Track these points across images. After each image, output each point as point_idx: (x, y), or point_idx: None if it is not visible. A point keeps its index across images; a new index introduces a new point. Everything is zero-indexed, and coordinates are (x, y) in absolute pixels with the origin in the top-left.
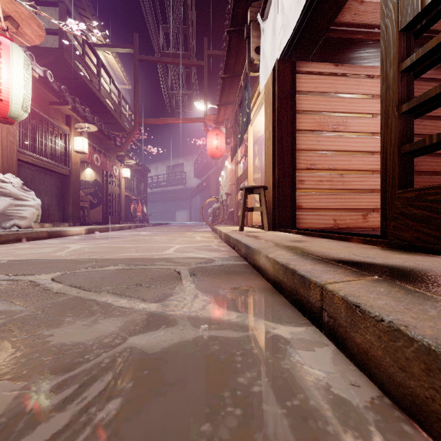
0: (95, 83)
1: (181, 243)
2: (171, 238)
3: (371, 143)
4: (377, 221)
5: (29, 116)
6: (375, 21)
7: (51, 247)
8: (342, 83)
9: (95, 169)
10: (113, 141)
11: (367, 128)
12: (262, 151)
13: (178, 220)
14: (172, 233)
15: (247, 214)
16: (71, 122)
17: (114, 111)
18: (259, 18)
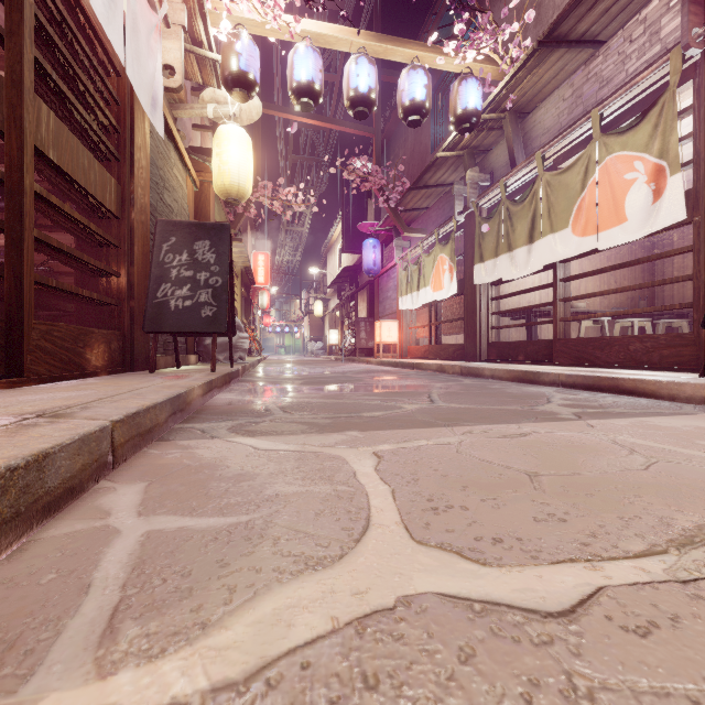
0: None
1: None
2: None
3: None
4: None
5: None
6: None
7: None
8: None
9: None
10: None
11: None
12: None
13: None
14: None
15: None
16: None
17: None
18: None
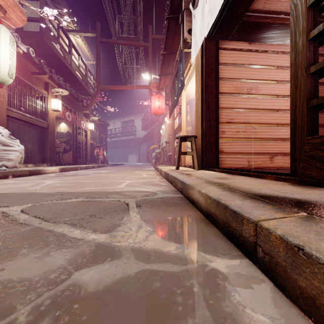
0: (67, 59)
1: (131, 179)
2: (123, 175)
3: (276, 103)
4: (280, 162)
5: (16, 83)
6: (280, 9)
7: (29, 183)
8: (254, 57)
9: (68, 124)
10: (81, 102)
11: (273, 91)
12: (192, 110)
13: (130, 162)
14: (125, 172)
15: (181, 157)
16: (48, 88)
17: (82, 80)
18: (191, 6)
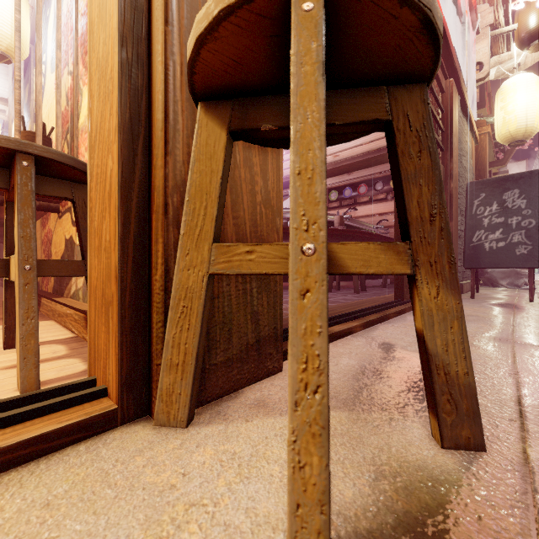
0: None
1: None
2: None
3: None
4: None
5: None
6: None
7: None
8: None
9: None
10: None
11: None
12: None
13: None
14: None
15: None
16: None
17: None
18: None
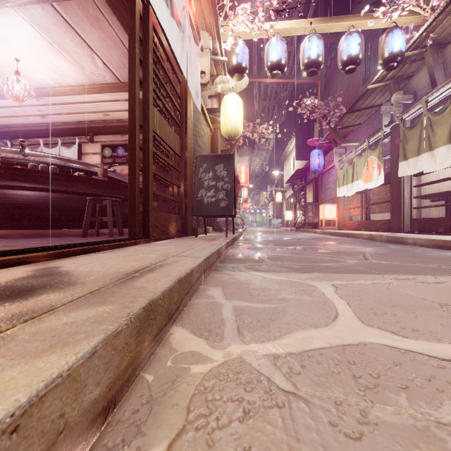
0: None
1: (426, 388)
2: None
3: None
4: None
5: None
6: None
7: None
8: None
9: None
10: None
11: None
12: None
13: None
14: None
15: None
16: None
17: None
18: None
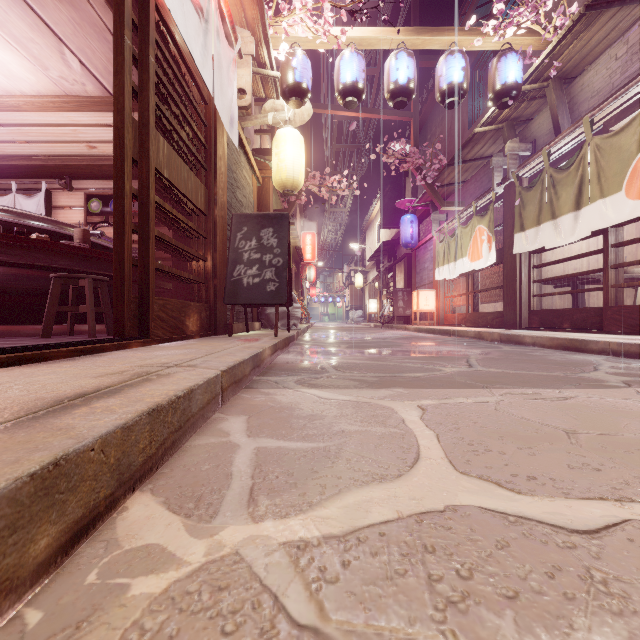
0: None
1: (547, 595)
2: None
3: None
4: None
5: None
6: None
7: None
8: None
9: None
10: None
11: None
12: None
13: None
14: None
15: None
16: None
17: None
18: None
